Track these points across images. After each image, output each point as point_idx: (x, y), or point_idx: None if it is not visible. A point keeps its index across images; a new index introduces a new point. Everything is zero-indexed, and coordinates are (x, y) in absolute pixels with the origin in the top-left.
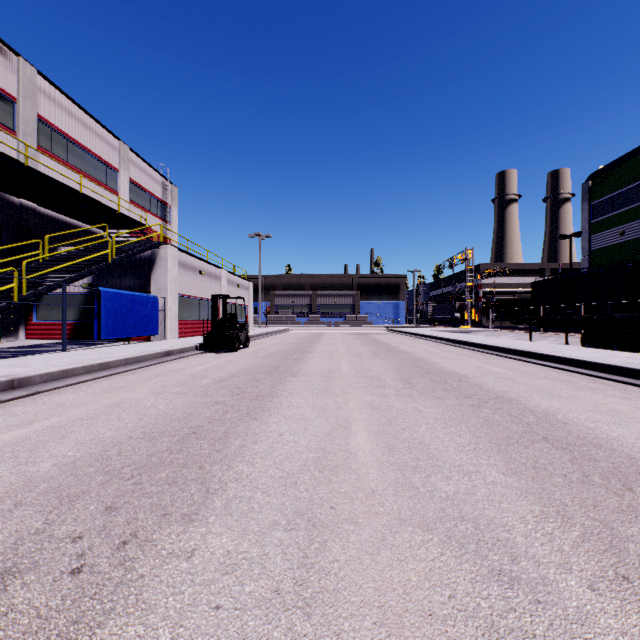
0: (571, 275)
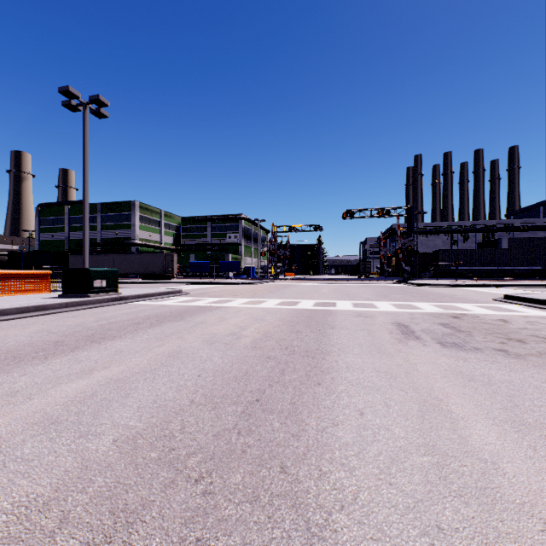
0: (30, 252)
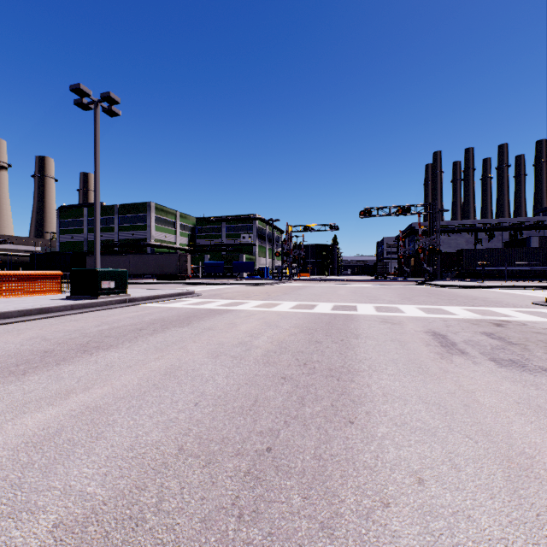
0: (51, 254)
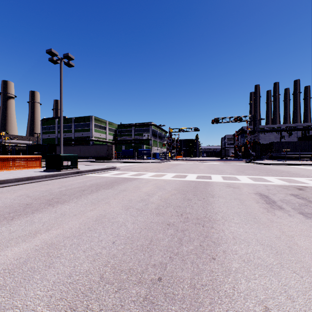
0: (37, 145)
